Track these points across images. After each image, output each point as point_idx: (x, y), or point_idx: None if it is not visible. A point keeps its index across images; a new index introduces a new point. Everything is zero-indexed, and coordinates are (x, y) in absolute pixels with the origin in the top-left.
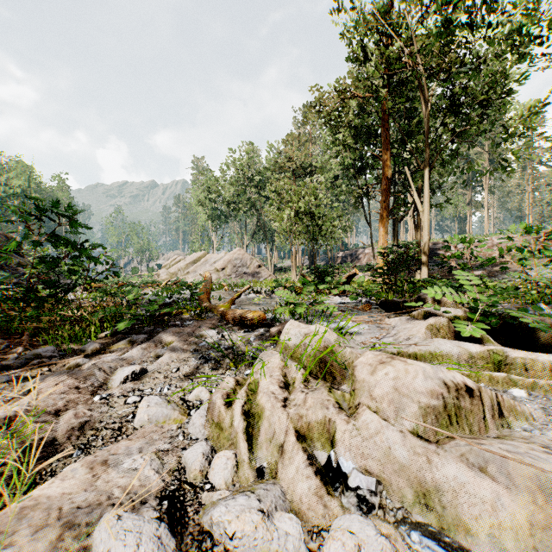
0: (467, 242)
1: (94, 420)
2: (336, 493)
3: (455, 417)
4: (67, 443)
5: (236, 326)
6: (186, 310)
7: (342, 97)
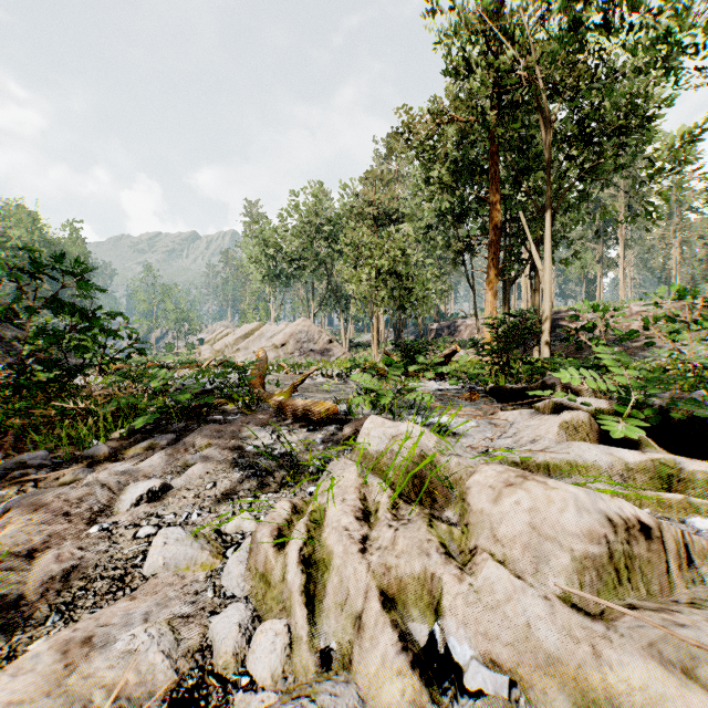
0: (601, 310)
1: (87, 564)
2: (445, 698)
3: (626, 572)
4: (41, 603)
5: (298, 422)
6: (232, 399)
7: (438, 122)
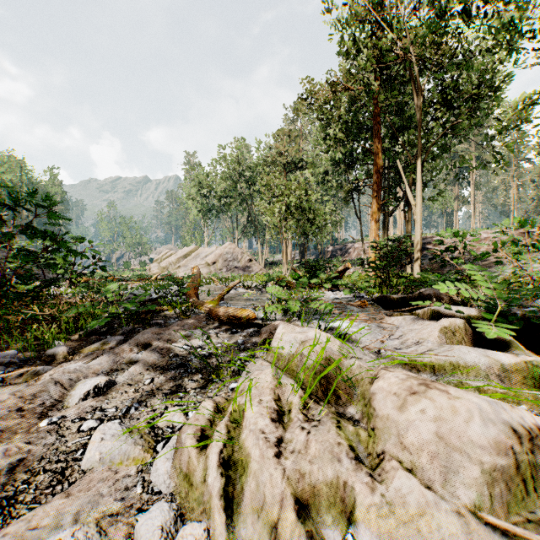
0: (460, 236)
1: (34, 456)
2: None
3: (531, 482)
4: None
5: (224, 325)
6: (172, 306)
7: (334, 91)
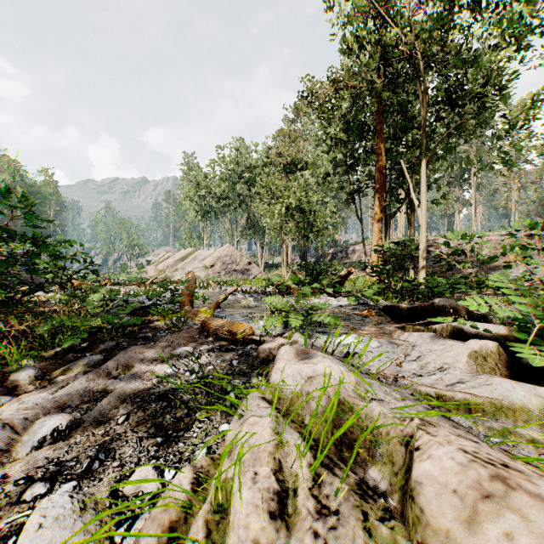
0: (467, 239)
1: None
2: None
3: None
4: None
5: (218, 340)
6: (163, 316)
7: (335, 89)
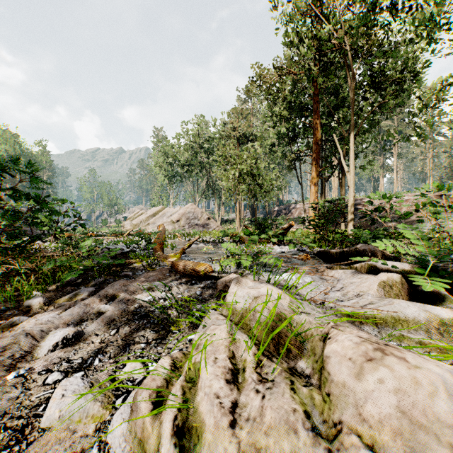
0: (387, 198)
1: None
2: None
3: None
4: None
5: (184, 277)
6: (140, 259)
7: (279, 75)
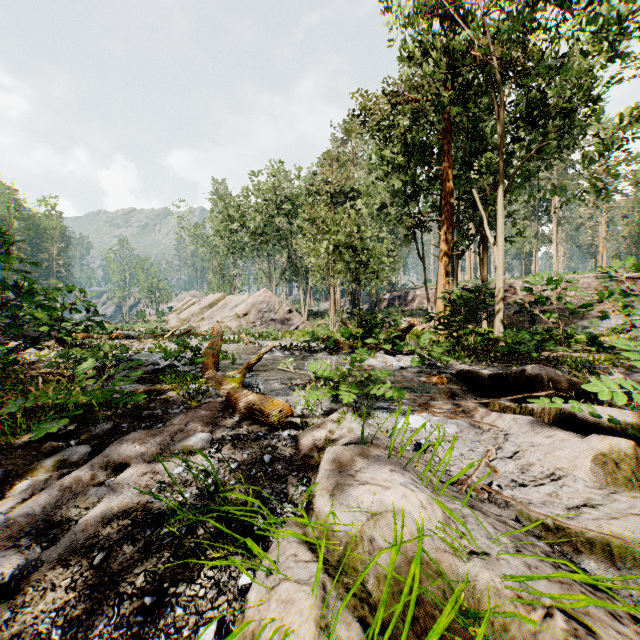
0: (552, 284)
1: None
2: None
3: None
4: None
5: (247, 420)
6: (178, 384)
7: (393, 102)
